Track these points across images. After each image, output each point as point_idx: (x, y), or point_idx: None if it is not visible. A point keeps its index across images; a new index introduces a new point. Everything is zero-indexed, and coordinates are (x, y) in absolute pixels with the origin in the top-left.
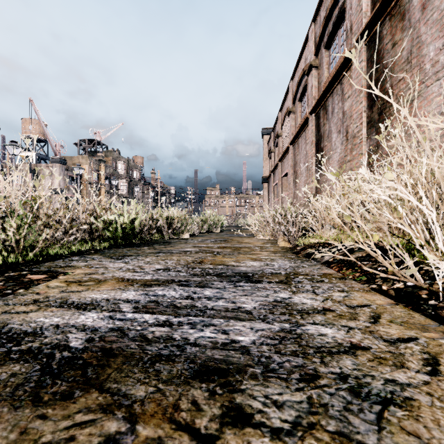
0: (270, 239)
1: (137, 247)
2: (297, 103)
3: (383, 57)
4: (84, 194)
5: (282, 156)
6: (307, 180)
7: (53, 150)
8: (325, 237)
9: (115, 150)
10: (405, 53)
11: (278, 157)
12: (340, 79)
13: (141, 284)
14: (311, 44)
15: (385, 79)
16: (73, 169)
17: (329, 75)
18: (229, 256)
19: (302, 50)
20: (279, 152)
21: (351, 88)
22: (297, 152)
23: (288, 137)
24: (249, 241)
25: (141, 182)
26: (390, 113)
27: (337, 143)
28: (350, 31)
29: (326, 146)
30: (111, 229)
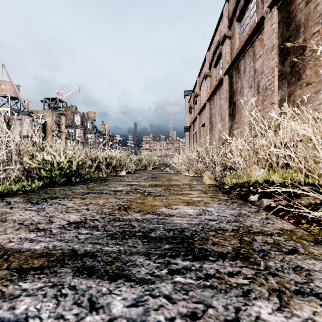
0: (195, 176)
1: (72, 185)
2: (213, 68)
3: (296, 16)
4: (22, 135)
5: (200, 110)
6: (221, 128)
7: (23, 105)
8: (254, 177)
9: (73, 107)
10: (320, 7)
11: (197, 111)
12: (252, 43)
13: (13, 269)
14: (225, 19)
15: (298, 35)
16: (39, 120)
17: (241, 42)
18: (160, 197)
19: (217, 26)
20: (198, 107)
21: (262, 49)
22: (212, 106)
23: (205, 96)
24: (177, 178)
25: (94, 131)
26: (303, 64)
27: (249, 96)
28: (261, 2)
29: (238, 99)
30: (47, 168)
